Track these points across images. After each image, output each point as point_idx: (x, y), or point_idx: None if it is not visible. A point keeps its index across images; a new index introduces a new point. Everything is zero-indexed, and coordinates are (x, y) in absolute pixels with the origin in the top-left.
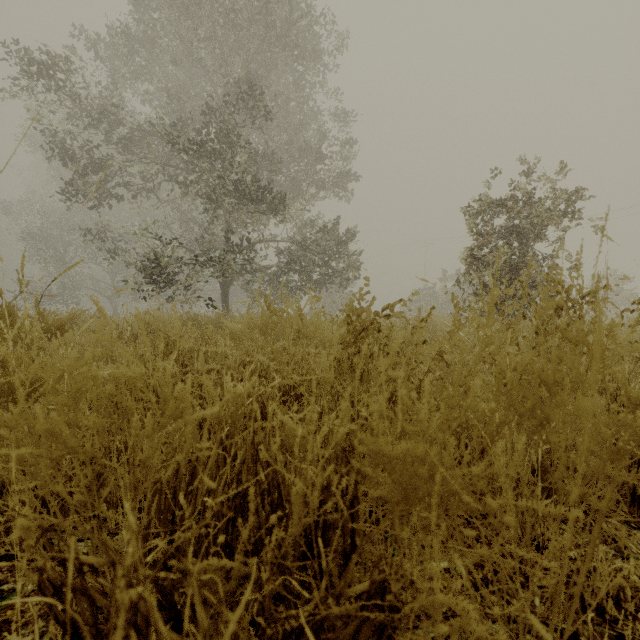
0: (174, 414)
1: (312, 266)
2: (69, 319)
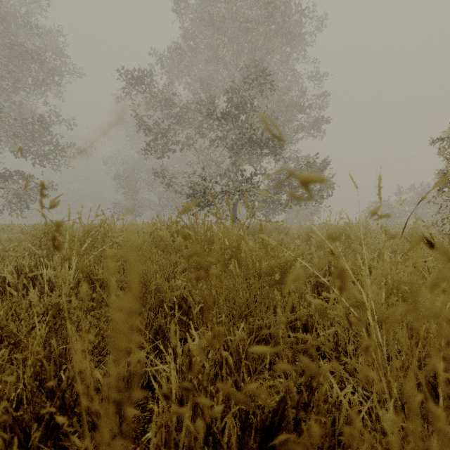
0: (446, 303)
1: (296, 188)
2: (217, 233)
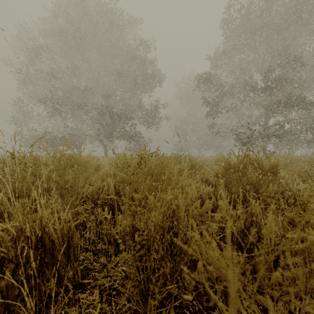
0: None
1: None
2: (298, 159)
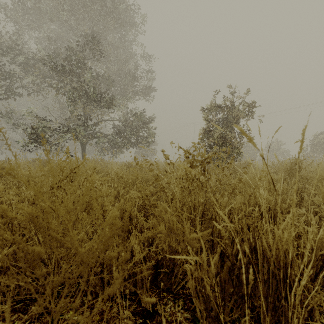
0: None
1: (130, 135)
2: None
